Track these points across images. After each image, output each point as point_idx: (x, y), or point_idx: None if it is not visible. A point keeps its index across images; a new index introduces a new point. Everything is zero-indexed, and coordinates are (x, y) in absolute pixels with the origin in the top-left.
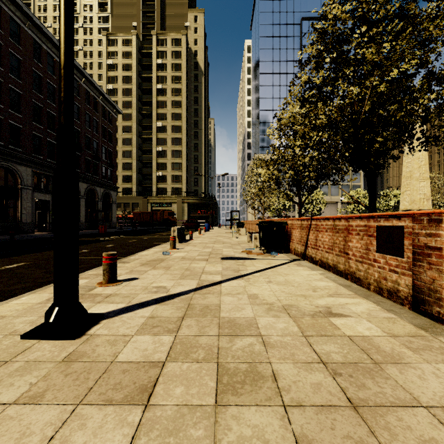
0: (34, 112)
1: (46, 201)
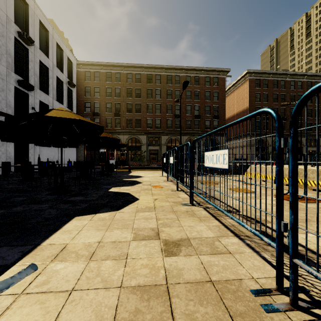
0: (308, 110)
1: (314, 151)
